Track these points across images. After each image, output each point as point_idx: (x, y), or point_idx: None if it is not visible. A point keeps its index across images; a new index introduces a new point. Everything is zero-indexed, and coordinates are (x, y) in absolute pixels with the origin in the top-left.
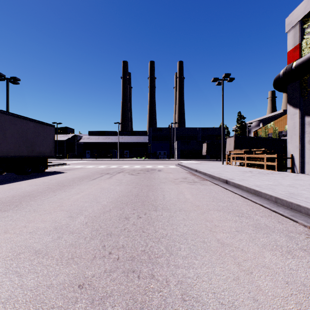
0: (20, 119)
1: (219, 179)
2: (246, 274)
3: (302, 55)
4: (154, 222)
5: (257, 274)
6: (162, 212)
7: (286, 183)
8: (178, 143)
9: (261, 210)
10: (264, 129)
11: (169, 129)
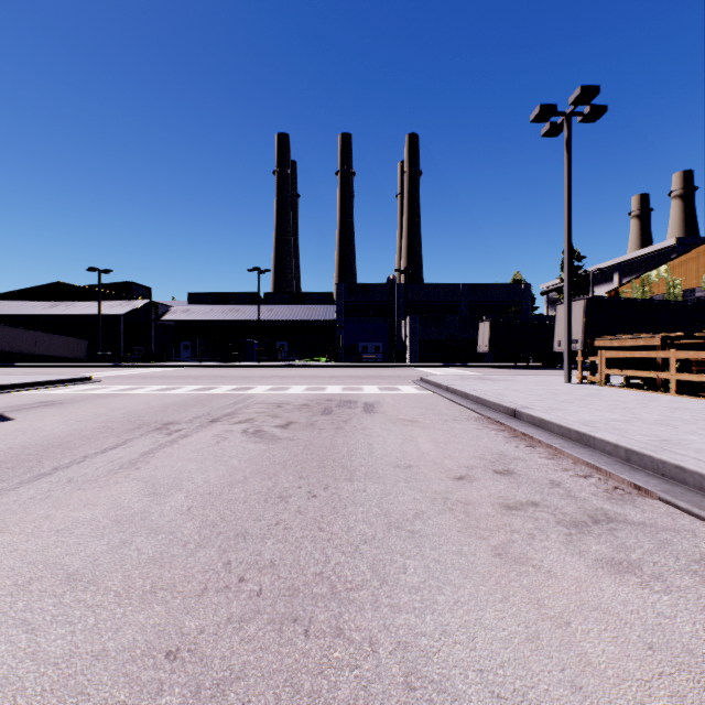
0: None
1: None
2: None
3: None
4: None
5: None
6: None
7: None
8: (411, 322)
9: None
10: (638, 285)
11: (388, 288)
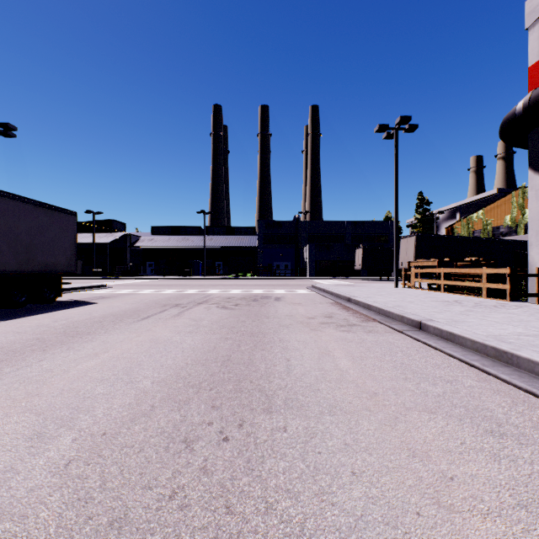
0: (1, 198)
1: (401, 320)
2: None
3: None
4: (264, 461)
5: None
6: (284, 417)
7: None
8: (310, 248)
9: None
10: (465, 223)
11: (294, 224)
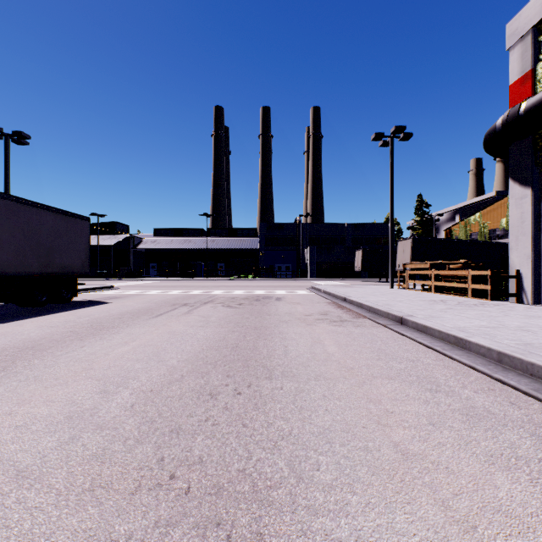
0: (26, 206)
1: (387, 316)
2: (463, 531)
3: (536, 90)
4: (267, 404)
5: (487, 533)
6: (281, 382)
7: (513, 323)
8: (311, 250)
9: (472, 378)
10: (463, 226)
11: (295, 226)
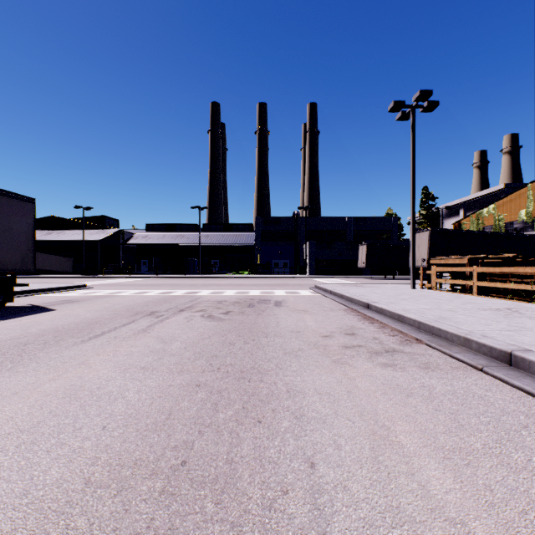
0: None
1: (464, 344)
2: None
3: None
4: None
5: None
6: None
7: None
8: (310, 246)
9: None
10: (474, 219)
11: (293, 220)
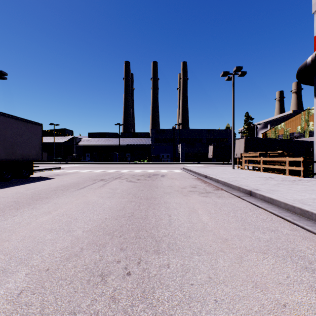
0: None
1: (238, 189)
2: None
3: None
4: (154, 291)
5: None
6: (168, 257)
7: None
8: (182, 145)
9: None
10: (273, 131)
11: (172, 131)
